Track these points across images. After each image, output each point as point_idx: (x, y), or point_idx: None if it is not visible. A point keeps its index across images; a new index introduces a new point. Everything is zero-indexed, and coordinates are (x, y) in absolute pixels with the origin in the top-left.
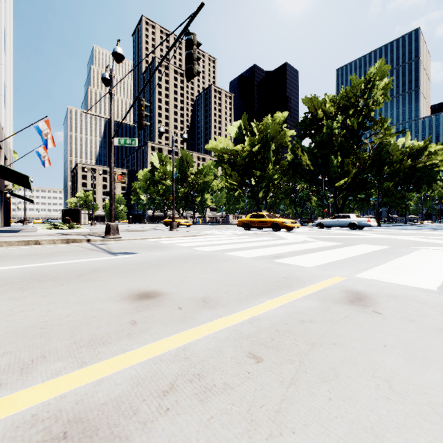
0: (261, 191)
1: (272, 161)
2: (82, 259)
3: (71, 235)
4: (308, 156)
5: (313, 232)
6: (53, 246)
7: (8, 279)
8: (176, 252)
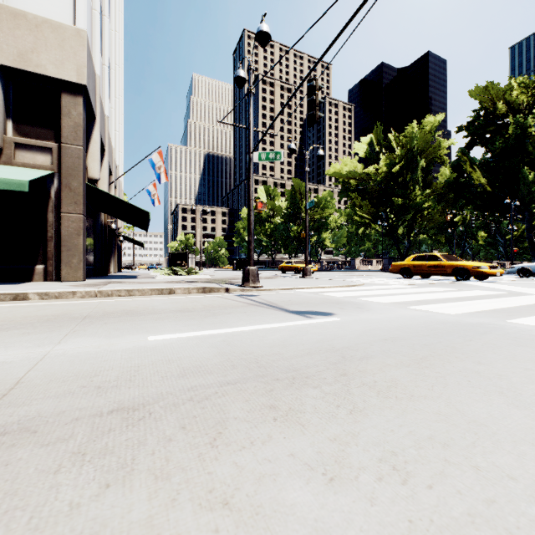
0: (401, 226)
1: (421, 184)
2: (269, 324)
3: (200, 283)
4: (481, 171)
5: (534, 283)
6: (192, 296)
7: (210, 368)
8: (397, 314)
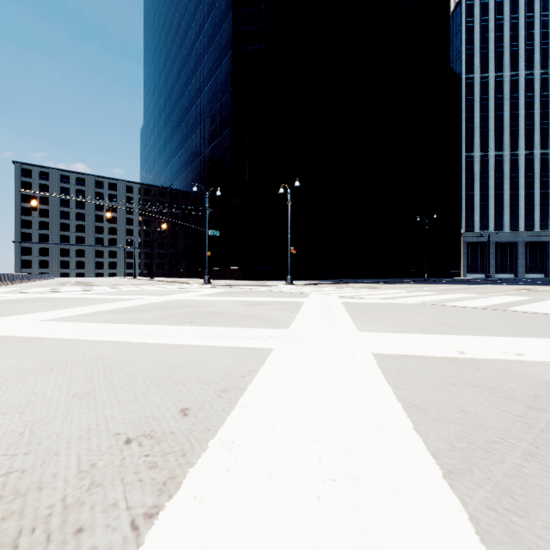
0: None
1: None
2: None
3: None
4: None
5: None
6: None
7: None
8: None
